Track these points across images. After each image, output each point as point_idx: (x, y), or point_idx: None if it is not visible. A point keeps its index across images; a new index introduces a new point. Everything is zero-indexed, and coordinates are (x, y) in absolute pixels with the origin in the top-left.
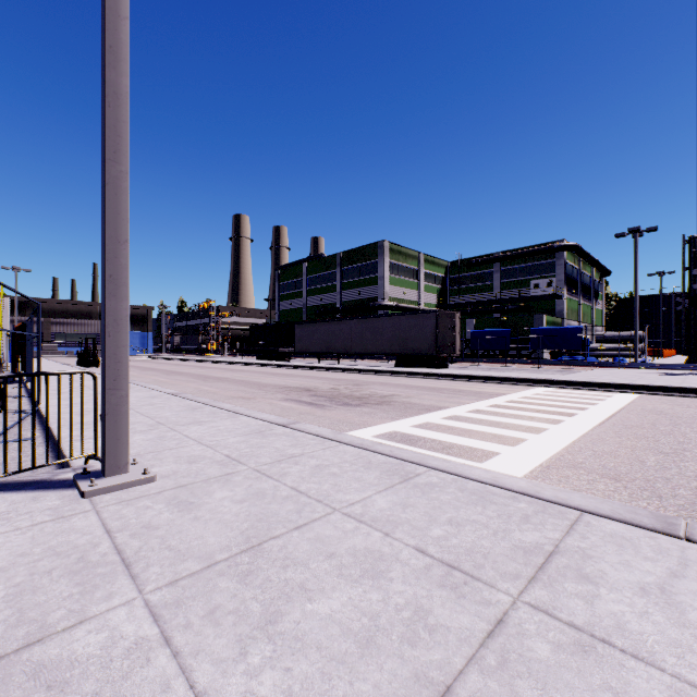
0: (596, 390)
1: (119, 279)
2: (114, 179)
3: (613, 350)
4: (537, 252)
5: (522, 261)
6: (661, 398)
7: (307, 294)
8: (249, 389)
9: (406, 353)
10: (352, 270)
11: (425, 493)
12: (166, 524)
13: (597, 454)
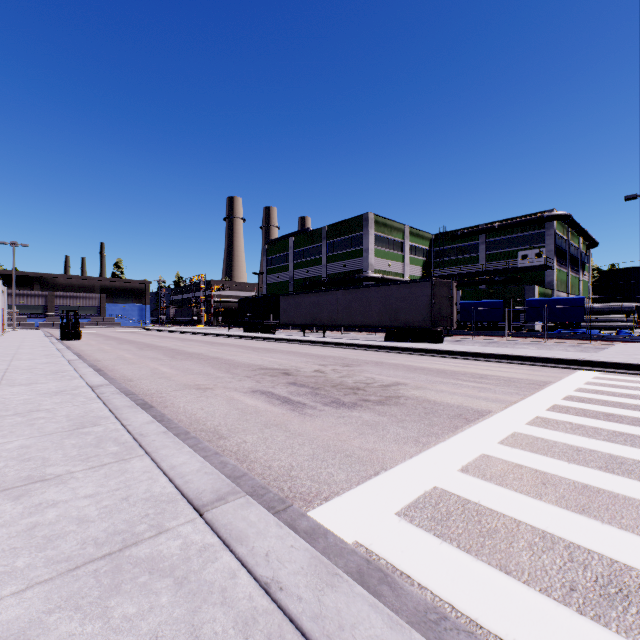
0: None
1: None
2: None
3: (605, 321)
4: (525, 222)
5: (509, 233)
6: None
7: (294, 267)
8: (215, 371)
9: (398, 325)
10: (337, 243)
11: None
12: None
13: None
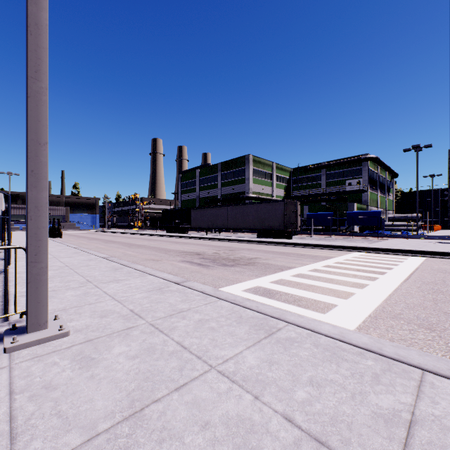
0: (395, 254)
1: (39, 173)
2: (35, 93)
3: (400, 226)
4: (350, 161)
5: (340, 168)
6: (442, 260)
7: (199, 190)
8: (159, 253)
9: (264, 228)
10: (228, 174)
11: (286, 349)
12: (64, 383)
13: (410, 306)
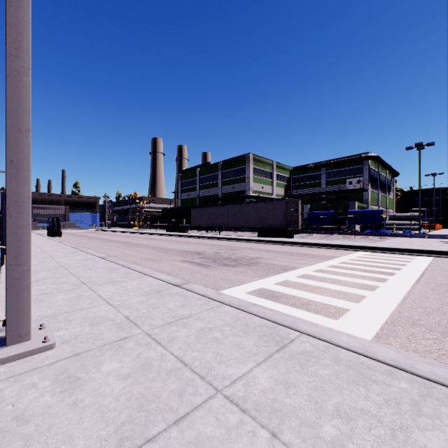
0: (400, 254)
1: (20, 164)
2: (16, 72)
3: (401, 225)
4: (351, 160)
5: (340, 167)
6: None
7: (199, 188)
8: (158, 252)
9: (265, 227)
10: (228, 173)
11: (303, 366)
12: (40, 414)
13: (428, 311)
